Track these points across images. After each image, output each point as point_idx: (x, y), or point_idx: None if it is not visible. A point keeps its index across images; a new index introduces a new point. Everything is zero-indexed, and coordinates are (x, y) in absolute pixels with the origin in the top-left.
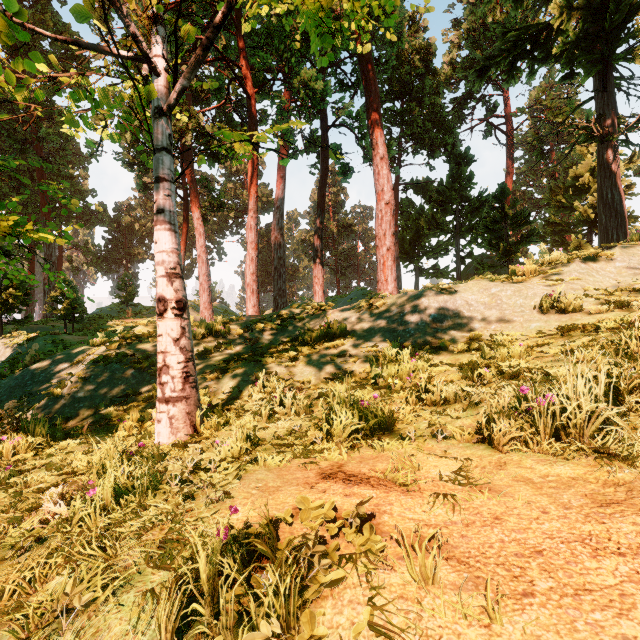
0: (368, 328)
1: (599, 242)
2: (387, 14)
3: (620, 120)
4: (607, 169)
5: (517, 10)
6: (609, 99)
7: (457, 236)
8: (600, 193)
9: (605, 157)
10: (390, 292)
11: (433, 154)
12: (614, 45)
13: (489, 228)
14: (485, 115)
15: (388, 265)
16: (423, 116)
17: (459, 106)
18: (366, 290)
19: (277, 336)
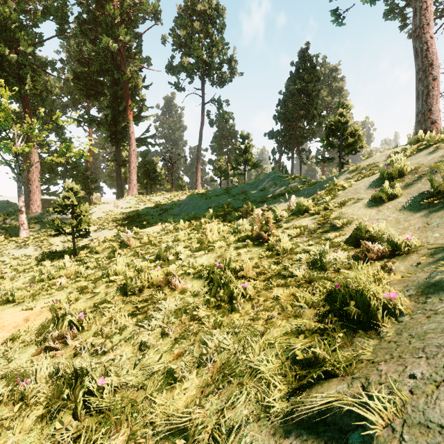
0: (50, 218)
1: (116, 195)
2: (39, 92)
3: (122, 161)
4: (118, 174)
5: (93, 104)
6: (119, 154)
7: (65, 178)
8: (117, 181)
9: (118, 170)
10: (38, 205)
11: (50, 132)
12: (119, 142)
13: (82, 182)
14: (78, 117)
15: (37, 194)
16: (45, 112)
17: (64, 108)
18: (9, 201)
19: (13, 221)
